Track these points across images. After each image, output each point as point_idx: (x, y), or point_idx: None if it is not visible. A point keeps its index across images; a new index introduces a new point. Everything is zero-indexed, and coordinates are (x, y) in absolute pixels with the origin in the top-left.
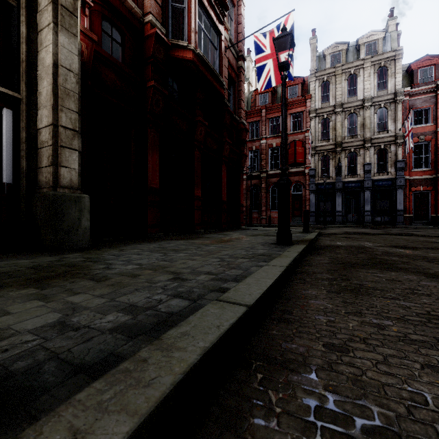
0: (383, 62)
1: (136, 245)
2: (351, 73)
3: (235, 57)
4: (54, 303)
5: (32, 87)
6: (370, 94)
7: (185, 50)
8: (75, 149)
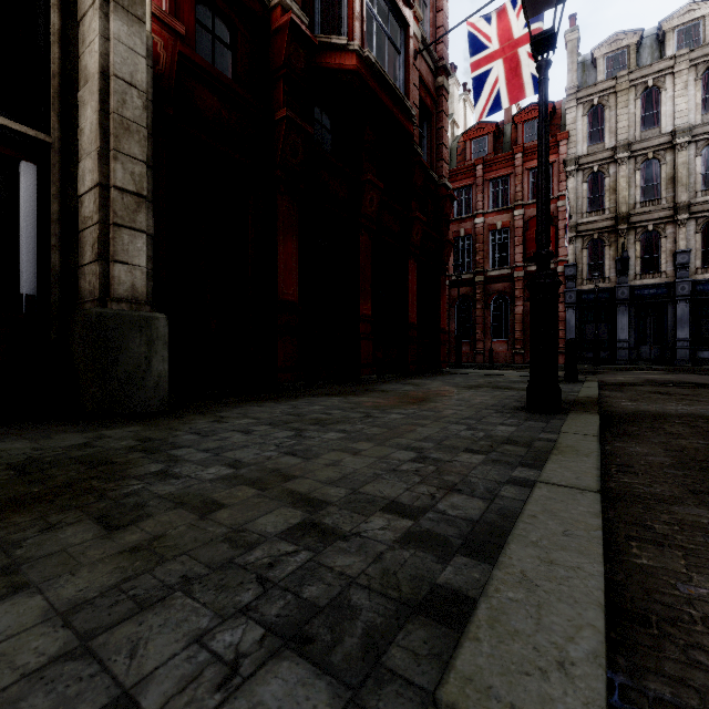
0: None
1: (250, 407)
2: (648, 86)
3: (432, 71)
4: None
5: (71, 123)
6: (686, 121)
7: (343, 53)
8: (141, 230)
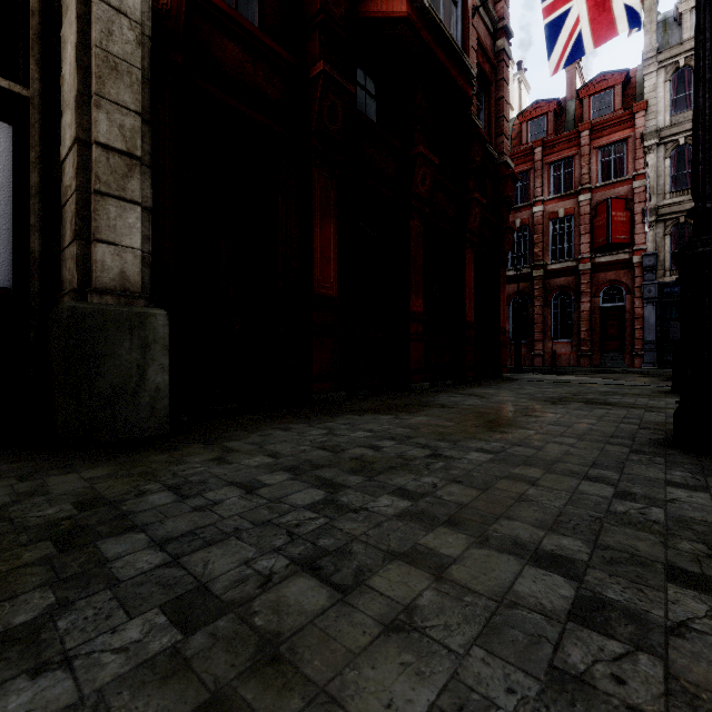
0: None
1: (272, 430)
2: None
3: (490, 33)
4: None
5: (56, 74)
6: None
7: None
8: (134, 202)
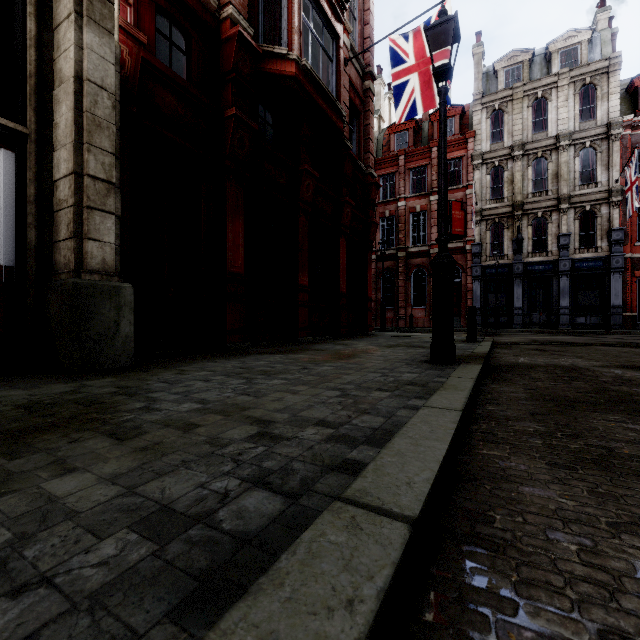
0: (589, 77)
1: (205, 362)
2: (538, 97)
3: (360, 75)
4: (14, 497)
5: (46, 116)
6: (567, 127)
7: (284, 61)
8: (111, 212)
